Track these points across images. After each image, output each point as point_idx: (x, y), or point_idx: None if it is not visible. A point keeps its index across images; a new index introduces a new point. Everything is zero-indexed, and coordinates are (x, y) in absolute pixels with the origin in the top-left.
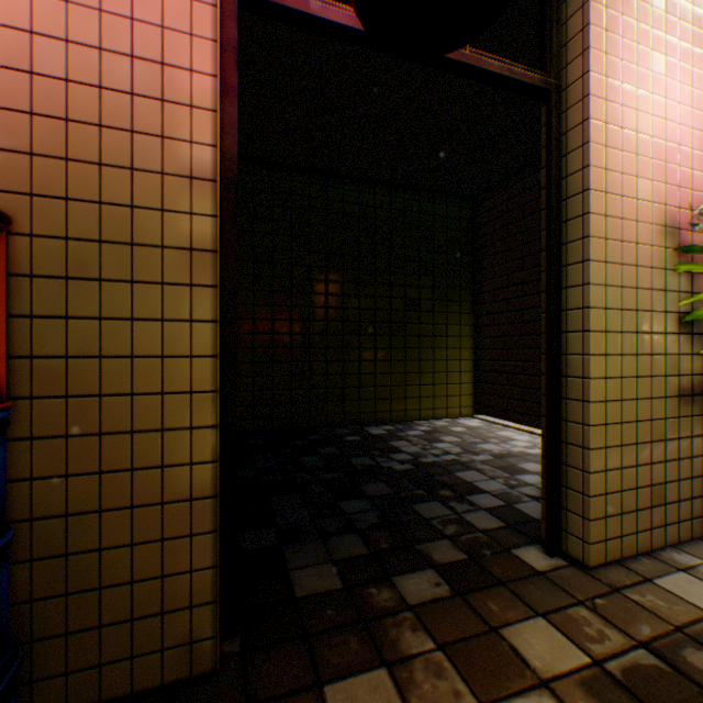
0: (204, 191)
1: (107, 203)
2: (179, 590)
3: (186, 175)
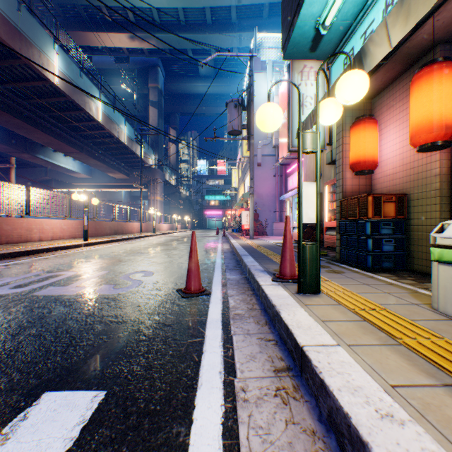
0: (436, 177)
1: (421, 185)
2: None
3: (433, 175)
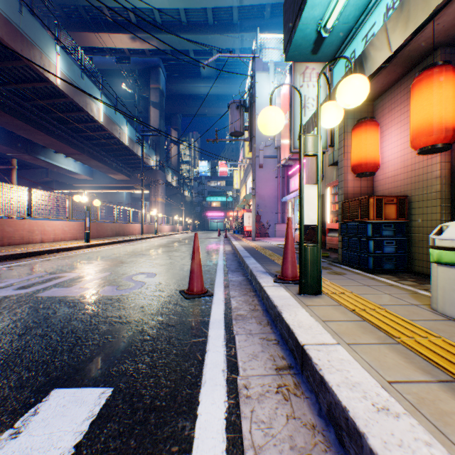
0: (437, 180)
1: (422, 187)
2: None
3: (434, 178)
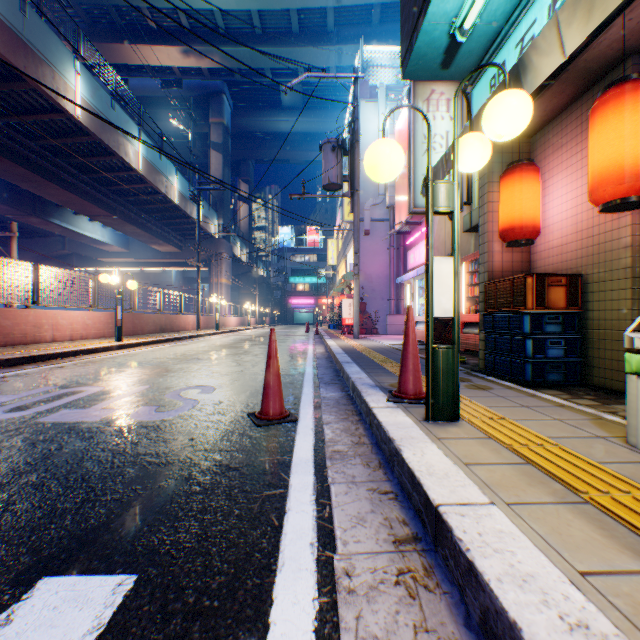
0: (627, 250)
1: (604, 262)
2: (620, 366)
3: (622, 247)
